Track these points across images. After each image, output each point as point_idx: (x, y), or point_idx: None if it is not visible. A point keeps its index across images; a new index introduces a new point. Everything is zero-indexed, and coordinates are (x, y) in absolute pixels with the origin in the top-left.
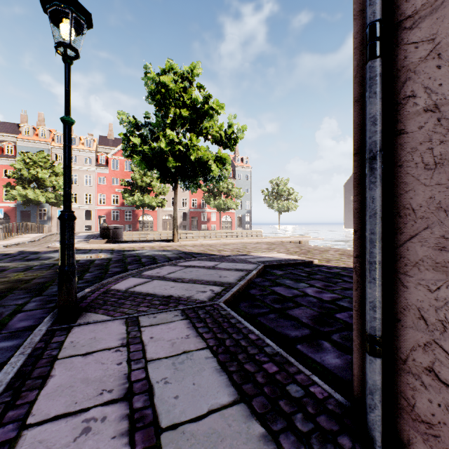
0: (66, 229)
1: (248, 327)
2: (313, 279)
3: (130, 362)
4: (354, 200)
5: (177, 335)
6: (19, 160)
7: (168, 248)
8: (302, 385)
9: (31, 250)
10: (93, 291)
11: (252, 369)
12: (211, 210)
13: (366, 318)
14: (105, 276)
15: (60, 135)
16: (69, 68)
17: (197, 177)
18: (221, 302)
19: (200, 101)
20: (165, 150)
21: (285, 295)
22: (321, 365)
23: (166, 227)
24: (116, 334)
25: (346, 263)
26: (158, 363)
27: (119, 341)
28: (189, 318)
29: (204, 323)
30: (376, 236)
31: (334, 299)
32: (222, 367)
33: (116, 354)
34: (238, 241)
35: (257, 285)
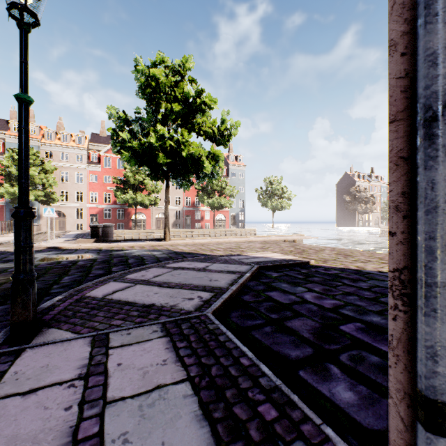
0: (21, 228)
1: (240, 347)
2: (311, 282)
3: (83, 405)
4: (390, 189)
5: (152, 360)
6: (7, 157)
7: (159, 248)
8: (312, 443)
9: (13, 250)
10: (65, 299)
11: (244, 415)
12: (205, 209)
13: (419, 370)
14: (85, 280)
15: (51, 132)
16: (26, 36)
17: (189, 175)
18: (209, 312)
19: (192, 95)
20: (155, 146)
21: (282, 301)
22: (331, 402)
23: (159, 226)
24: (75, 360)
25: (343, 263)
26: (120, 406)
27: (77, 370)
28: (170, 335)
29: (187, 341)
30: (438, 243)
31: (337, 307)
32: (203, 412)
33: (68, 392)
34: (231, 240)
35: (251, 290)
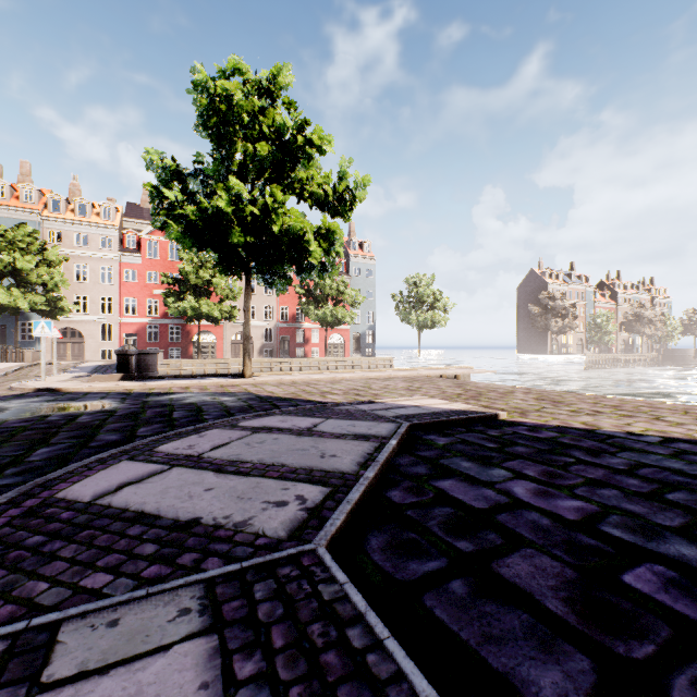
0: None
1: (408, 677)
2: (514, 457)
3: None
4: None
5: None
6: None
7: (232, 389)
8: None
9: None
10: (4, 508)
11: None
12: (311, 326)
13: None
14: (76, 455)
15: (58, 199)
16: None
17: (286, 267)
18: (321, 543)
19: (290, 129)
20: (225, 214)
21: (472, 504)
22: None
23: (238, 353)
24: None
25: (557, 417)
26: None
27: None
28: (220, 628)
29: (263, 653)
30: None
31: (590, 518)
32: None
33: None
34: (355, 376)
35: (403, 476)
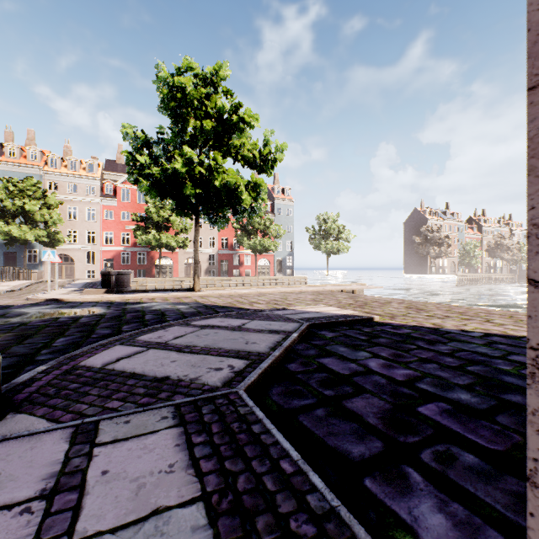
0: None
1: (281, 443)
2: (376, 345)
3: None
4: (531, 205)
5: (153, 466)
6: (1, 188)
7: (186, 300)
8: None
9: (1, 304)
10: (50, 370)
11: None
12: (245, 252)
13: None
14: (84, 342)
15: (55, 158)
16: None
17: (225, 210)
18: (241, 388)
19: (228, 110)
20: (181, 173)
21: (339, 371)
22: (414, 533)
23: (189, 273)
24: (41, 466)
25: (416, 320)
26: None
27: (40, 483)
28: (184, 424)
29: (207, 434)
30: None
31: (412, 379)
32: None
33: (18, 522)
34: (276, 290)
35: (299, 356)
